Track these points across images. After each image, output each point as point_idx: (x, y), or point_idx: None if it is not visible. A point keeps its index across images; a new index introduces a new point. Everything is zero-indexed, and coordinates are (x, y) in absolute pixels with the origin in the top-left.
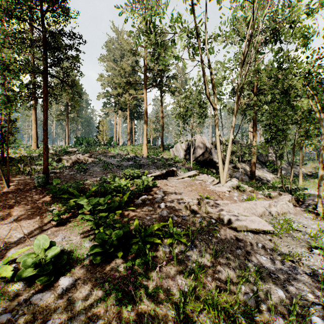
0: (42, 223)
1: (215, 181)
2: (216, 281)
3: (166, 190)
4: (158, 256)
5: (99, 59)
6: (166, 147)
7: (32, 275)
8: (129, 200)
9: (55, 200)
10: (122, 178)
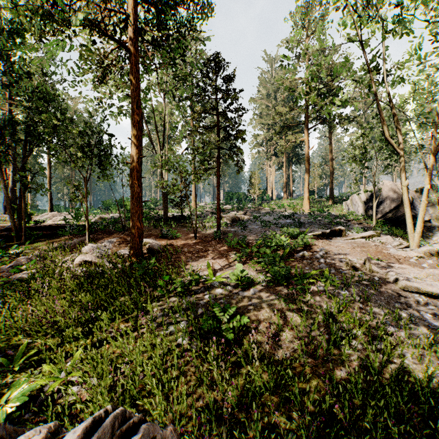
0: (228, 262)
1: (402, 245)
2: (362, 313)
3: (328, 249)
4: (314, 291)
5: (249, 100)
6: (337, 199)
7: (234, 285)
8: (289, 254)
9: (230, 249)
10: (282, 236)
